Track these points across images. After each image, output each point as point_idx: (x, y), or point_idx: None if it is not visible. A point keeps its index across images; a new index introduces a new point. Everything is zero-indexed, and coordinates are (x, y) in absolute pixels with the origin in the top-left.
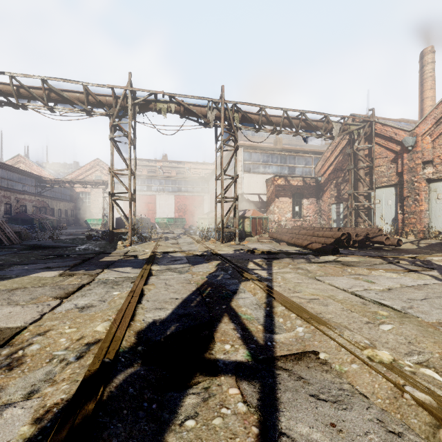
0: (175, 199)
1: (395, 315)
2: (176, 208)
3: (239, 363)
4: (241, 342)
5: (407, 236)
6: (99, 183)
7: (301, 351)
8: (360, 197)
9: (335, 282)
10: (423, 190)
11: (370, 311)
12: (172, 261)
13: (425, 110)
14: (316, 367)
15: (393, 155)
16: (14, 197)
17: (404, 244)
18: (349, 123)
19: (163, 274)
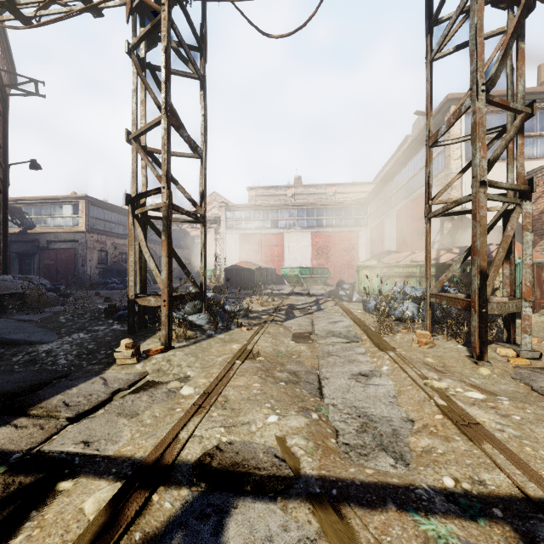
0: (311, 239)
1: None
2: (314, 253)
3: None
4: None
5: None
6: (210, 221)
7: None
8: None
9: None
10: None
11: None
12: None
13: None
14: None
15: None
16: (111, 243)
17: None
18: None
19: None
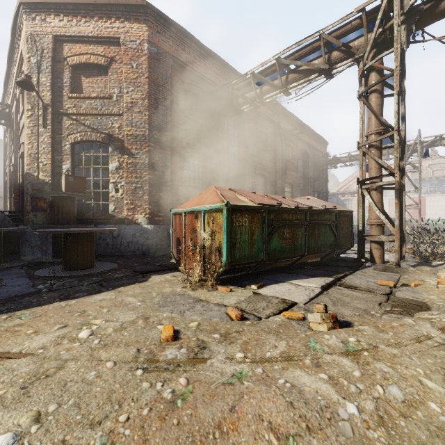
0: None
1: None
2: None
3: None
4: None
5: None
6: None
7: None
8: None
9: None
10: None
11: None
12: None
13: None
14: None
15: None
16: None
17: None
18: None
19: None
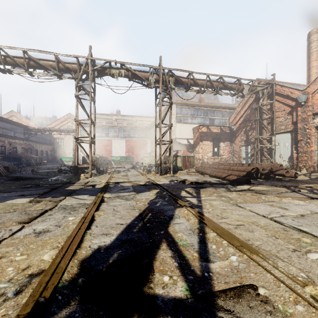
0: (125, 143)
1: (317, 242)
2: (126, 150)
3: (178, 301)
4: (179, 273)
5: (300, 170)
6: (70, 131)
7: (239, 285)
8: (264, 140)
9: (255, 209)
10: (313, 135)
11: (293, 238)
12: (121, 190)
13: (311, 76)
14: (258, 306)
15: (289, 109)
16: (8, 141)
17: (299, 176)
18: (256, 85)
19: (112, 201)
